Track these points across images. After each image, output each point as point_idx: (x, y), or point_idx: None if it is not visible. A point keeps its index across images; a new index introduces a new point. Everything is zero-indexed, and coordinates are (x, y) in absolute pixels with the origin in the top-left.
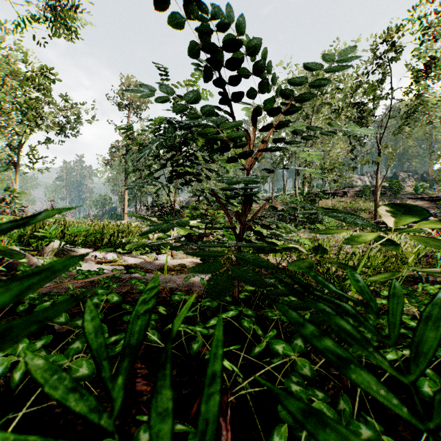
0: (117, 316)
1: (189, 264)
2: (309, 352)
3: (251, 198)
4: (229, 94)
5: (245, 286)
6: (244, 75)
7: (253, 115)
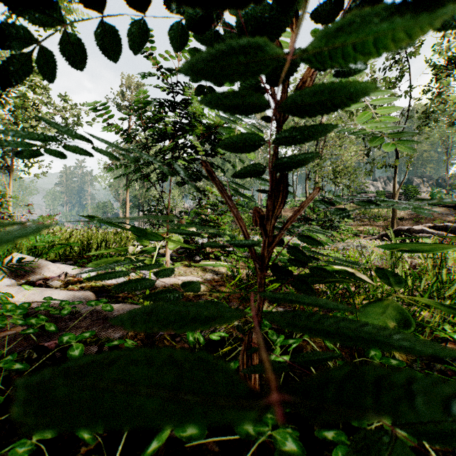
0: None
1: None
2: None
3: (285, 181)
4: None
5: (271, 355)
6: None
7: None
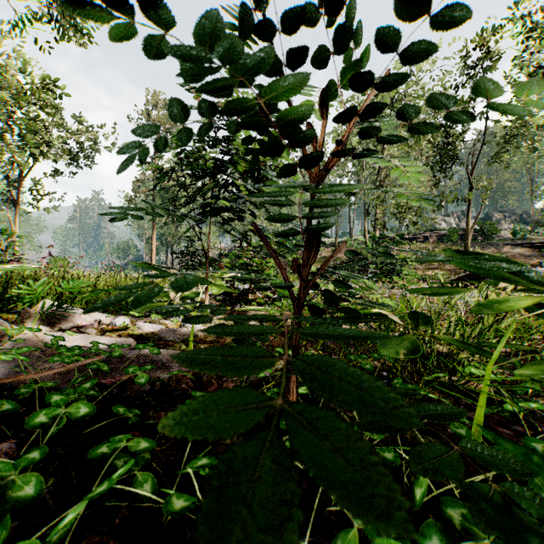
0: (102, 427)
1: None
2: (425, 512)
3: (317, 236)
4: (282, 53)
5: None
6: (308, 21)
7: (321, 99)
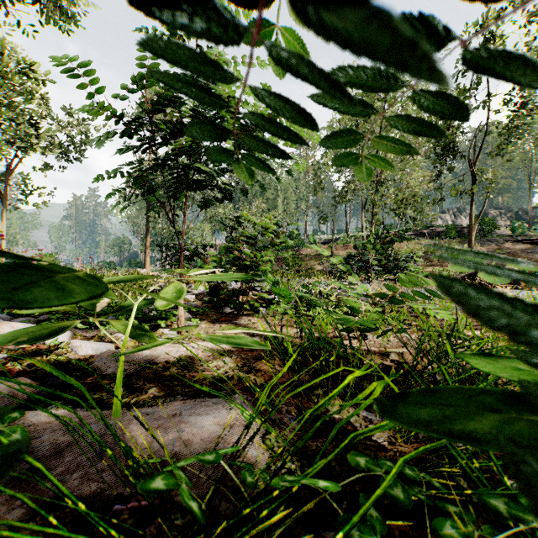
0: None
1: (201, 357)
2: None
3: None
4: None
5: None
6: None
7: None
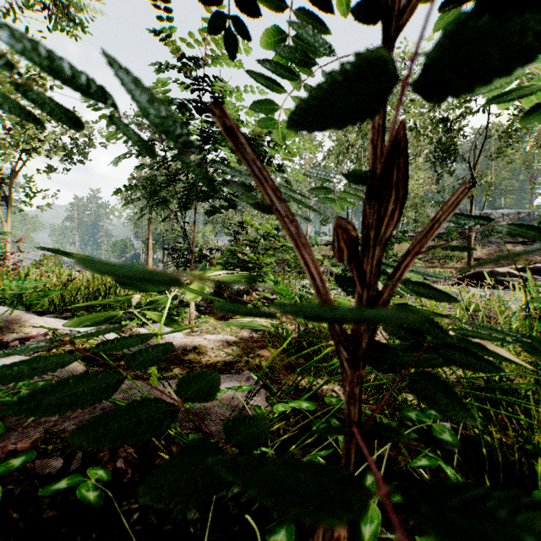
0: None
1: (213, 347)
2: None
3: (402, 162)
4: None
5: (362, 523)
6: None
7: None
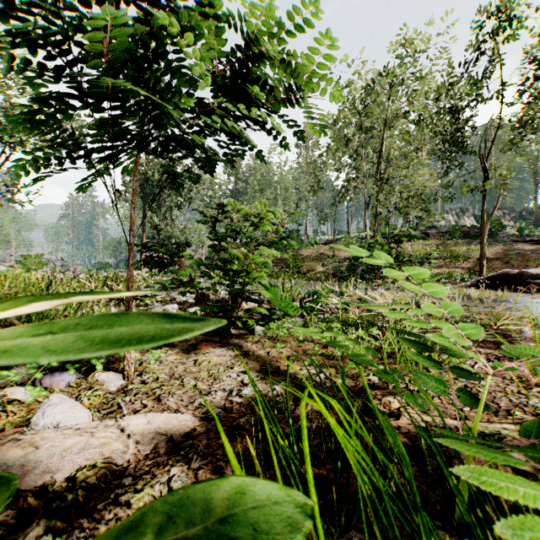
0: None
1: (128, 464)
2: None
3: None
4: None
5: None
6: None
7: None
